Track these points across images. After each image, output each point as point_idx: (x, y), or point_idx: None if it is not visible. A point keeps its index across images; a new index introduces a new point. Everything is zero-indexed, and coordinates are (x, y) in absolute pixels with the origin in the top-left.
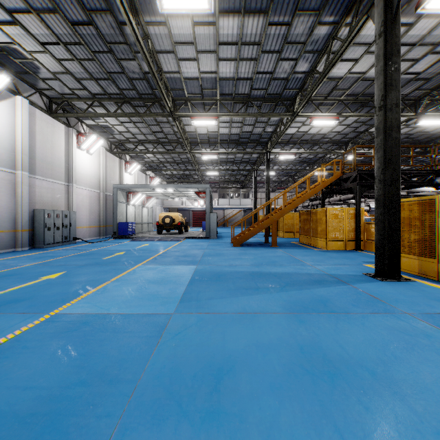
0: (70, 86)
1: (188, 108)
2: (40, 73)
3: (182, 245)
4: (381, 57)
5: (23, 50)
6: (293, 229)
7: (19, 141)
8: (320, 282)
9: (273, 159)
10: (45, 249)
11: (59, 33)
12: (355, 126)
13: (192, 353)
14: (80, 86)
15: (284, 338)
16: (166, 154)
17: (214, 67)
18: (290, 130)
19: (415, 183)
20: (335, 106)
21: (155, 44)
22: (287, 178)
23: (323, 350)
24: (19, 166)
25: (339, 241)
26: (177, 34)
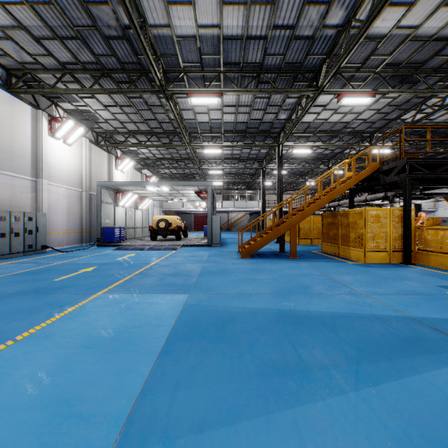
0: (30, 51)
1: (185, 85)
2: None
3: (176, 255)
4: None
5: None
6: (311, 234)
7: None
8: (420, 346)
9: (284, 156)
10: None
11: None
12: (386, 112)
13: None
14: (43, 51)
15: None
16: (162, 149)
17: (216, 17)
18: (307, 117)
19: None
20: (368, 83)
21: None
22: (297, 178)
23: None
24: None
25: (382, 252)
26: None
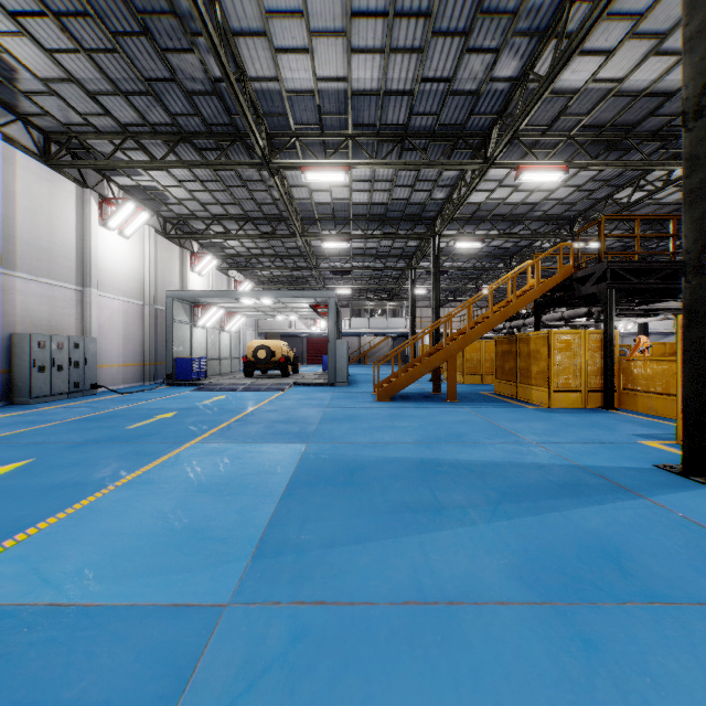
0: (80, 109)
1: (297, 153)
2: (21, 82)
3: (285, 397)
4: (701, 2)
5: None
6: (481, 368)
7: None
8: (573, 490)
9: (444, 250)
10: (30, 407)
11: None
12: (591, 189)
13: None
14: (98, 109)
15: None
16: (260, 240)
17: (342, 67)
18: (476, 196)
19: None
20: (560, 150)
21: (229, 17)
22: (466, 283)
23: None
24: None
25: (574, 392)
26: None
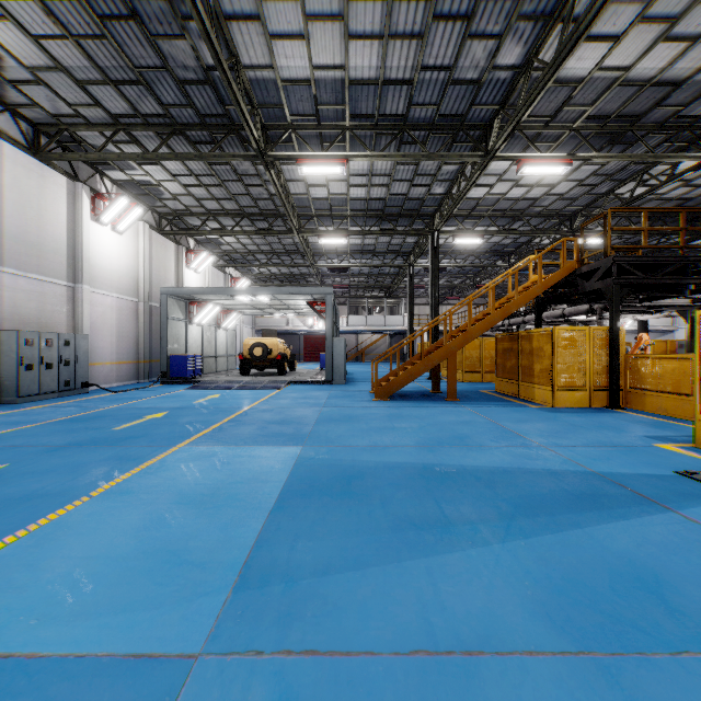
0: (69, 100)
1: (293, 146)
2: (7, 70)
3: (281, 396)
4: None
5: None
6: (480, 366)
7: None
8: (593, 502)
9: (442, 247)
10: (17, 407)
11: None
12: (592, 184)
13: None
14: (88, 100)
15: None
16: (257, 237)
17: (339, 54)
18: (475, 191)
19: None
20: (562, 143)
21: None
22: (463, 280)
23: None
24: None
25: (579, 391)
26: None
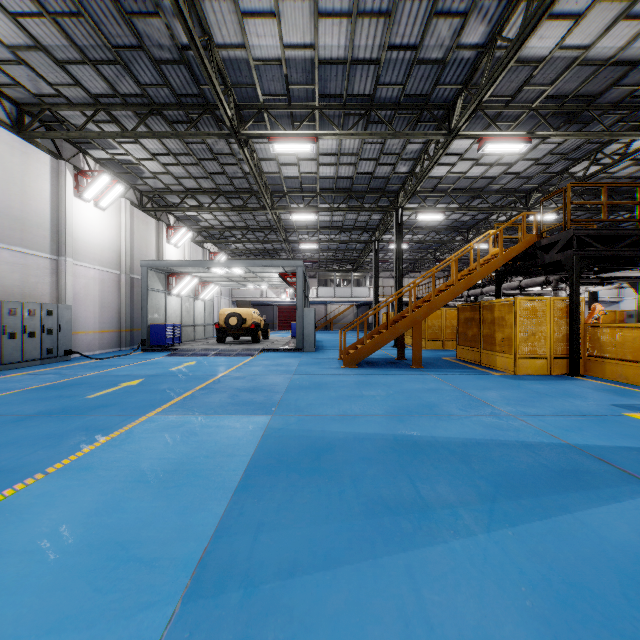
0: (50, 80)
1: (265, 125)
2: None
3: (254, 363)
4: None
5: None
6: (442, 335)
7: None
8: (577, 480)
9: (406, 224)
10: None
11: None
12: (548, 163)
13: None
14: (69, 80)
15: None
16: (233, 214)
17: (309, 33)
18: (437, 169)
19: None
20: (521, 123)
21: None
22: (424, 255)
23: None
24: None
25: (539, 359)
26: None
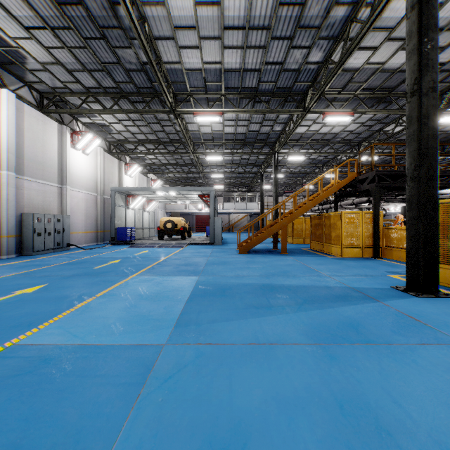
0: (62, 79)
1: (191, 104)
2: (28, 64)
3: (184, 251)
4: (415, 33)
5: (7, 36)
6: (303, 234)
7: (5, 138)
8: (343, 299)
9: (281, 161)
10: (33, 257)
11: (45, 15)
12: (370, 125)
13: (185, 415)
14: (73, 79)
15: (313, 387)
16: (168, 155)
17: (218, 56)
18: (300, 129)
19: (439, 184)
20: (349, 102)
21: (152, 29)
22: (295, 181)
23: (373, 409)
24: (5, 166)
25: (356, 248)
26: (177, 17)
